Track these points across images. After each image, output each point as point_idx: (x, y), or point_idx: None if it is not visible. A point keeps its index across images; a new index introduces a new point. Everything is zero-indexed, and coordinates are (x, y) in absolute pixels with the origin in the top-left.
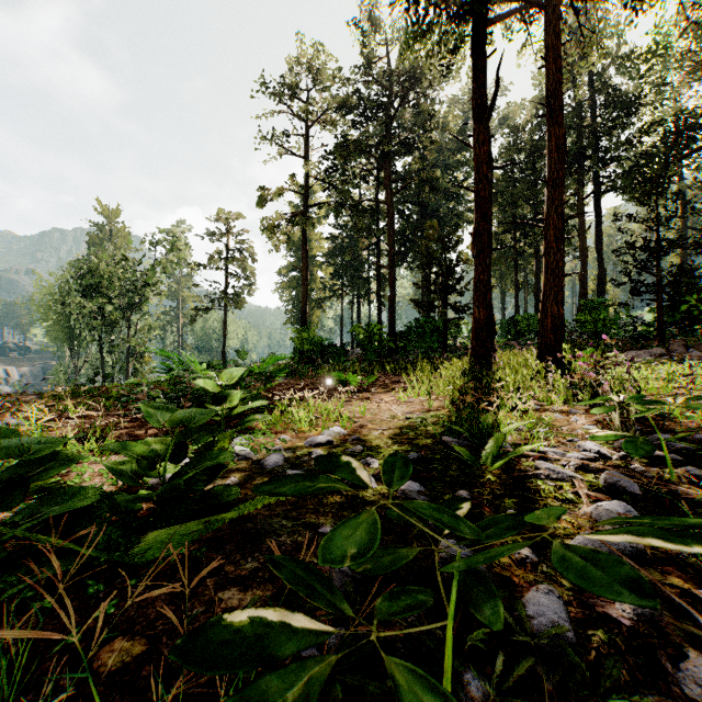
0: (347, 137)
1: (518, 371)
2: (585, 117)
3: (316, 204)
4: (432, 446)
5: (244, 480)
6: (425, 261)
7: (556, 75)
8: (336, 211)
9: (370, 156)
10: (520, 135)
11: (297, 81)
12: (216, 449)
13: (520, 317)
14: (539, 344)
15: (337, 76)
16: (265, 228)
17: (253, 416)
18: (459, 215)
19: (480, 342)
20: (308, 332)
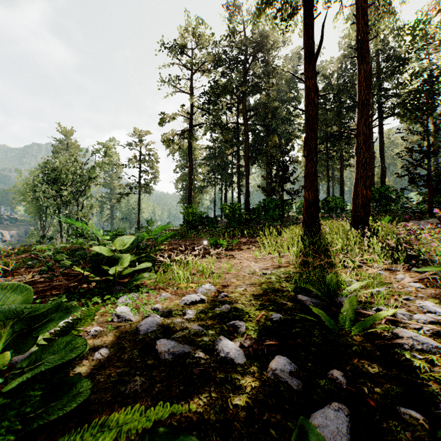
0: (218, 81)
1: (339, 235)
2: (372, 69)
3: (198, 125)
4: (290, 305)
5: (113, 352)
6: (269, 161)
7: (364, 27)
8: (211, 129)
9: (233, 93)
10: (330, 80)
11: (185, 45)
12: (72, 332)
13: (330, 198)
14: (352, 217)
15: (211, 41)
16: (165, 140)
17: (142, 274)
18: (290, 133)
19: (309, 215)
20: (192, 208)
